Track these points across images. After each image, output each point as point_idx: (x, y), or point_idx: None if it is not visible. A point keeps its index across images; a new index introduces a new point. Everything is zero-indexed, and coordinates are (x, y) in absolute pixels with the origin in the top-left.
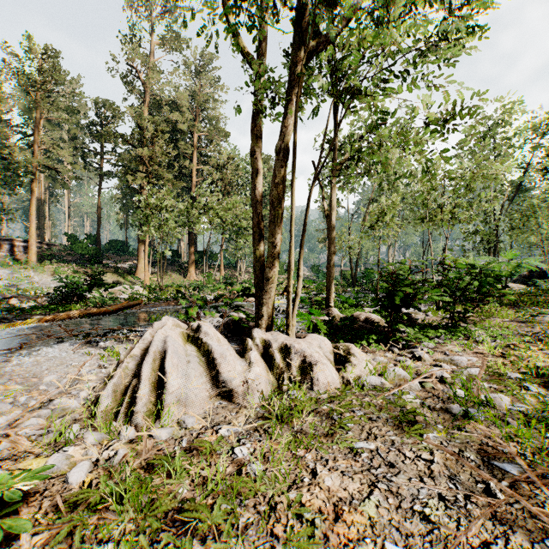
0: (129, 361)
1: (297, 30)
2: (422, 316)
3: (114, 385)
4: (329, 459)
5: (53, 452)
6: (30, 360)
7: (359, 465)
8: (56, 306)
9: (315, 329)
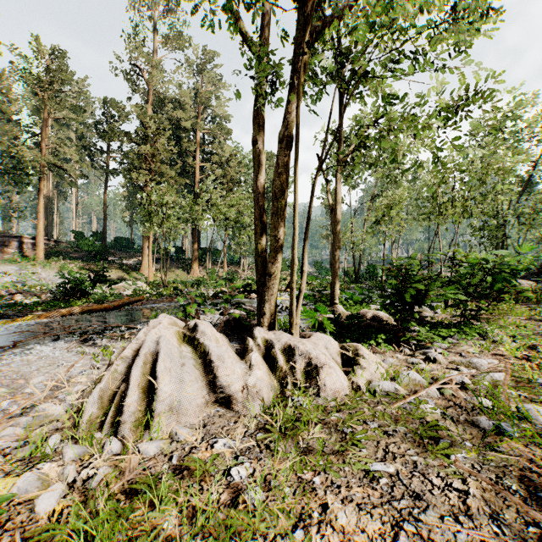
0: (120, 363)
1: (301, 10)
2: (430, 314)
3: (101, 391)
4: (342, 485)
5: (26, 469)
6: (21, 359)
7: (378, 494)
8: (58, 302)
9: (319, 327)
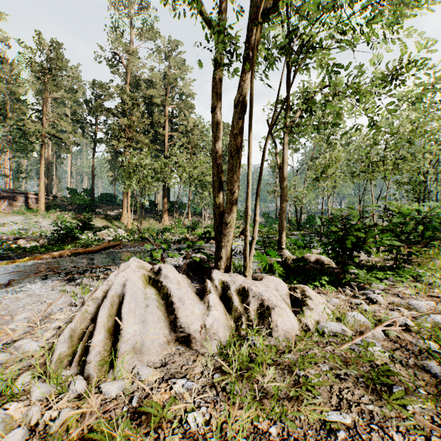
0: (91, 304)
1: None
2: (364, 257)
3: (71, 330)
4: (299, 438)
5: None
6: (11, 297)
7: None
8: (51, 246)
9: (269, 269)
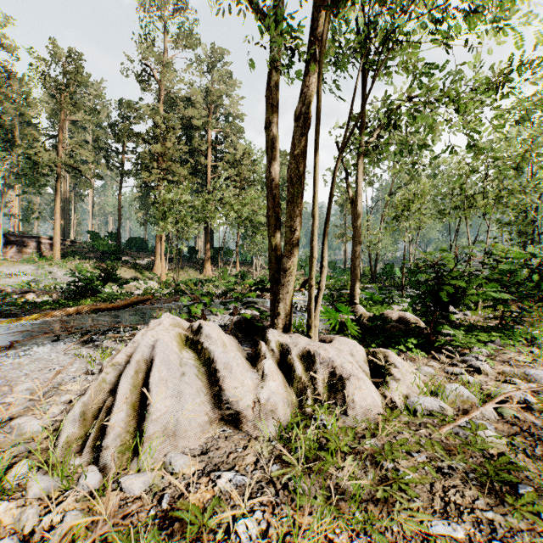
0: (110, 371)
1: None
2: (459, 316)
3: (83, 405)
4: None
5: None
6: (12, 362)
7: None
8: (67, 301)
9: (339, 330)
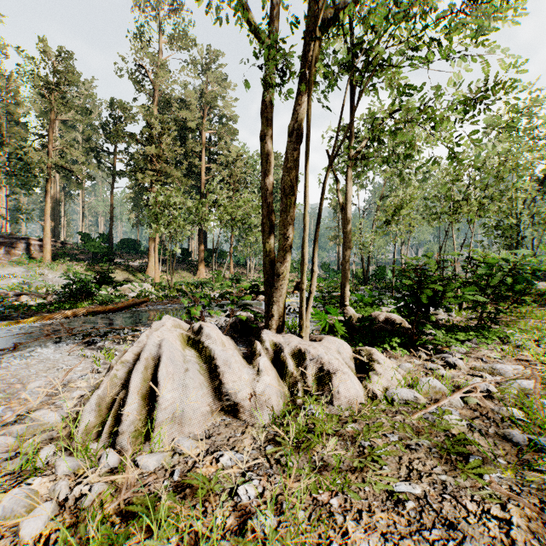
0: (120, 368)
1: None
2: (444, 317)
3: (99, 397)
4: (363, 509)
5: (15, 485)
6: (20, 363)
7: (405, 521)
8: (62, 304)
9: (329, 330)
